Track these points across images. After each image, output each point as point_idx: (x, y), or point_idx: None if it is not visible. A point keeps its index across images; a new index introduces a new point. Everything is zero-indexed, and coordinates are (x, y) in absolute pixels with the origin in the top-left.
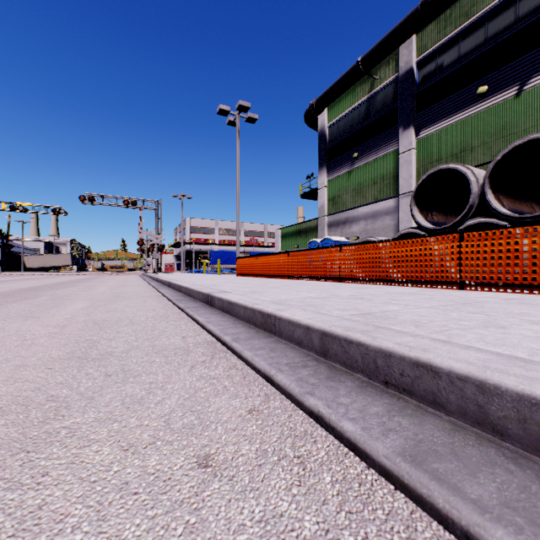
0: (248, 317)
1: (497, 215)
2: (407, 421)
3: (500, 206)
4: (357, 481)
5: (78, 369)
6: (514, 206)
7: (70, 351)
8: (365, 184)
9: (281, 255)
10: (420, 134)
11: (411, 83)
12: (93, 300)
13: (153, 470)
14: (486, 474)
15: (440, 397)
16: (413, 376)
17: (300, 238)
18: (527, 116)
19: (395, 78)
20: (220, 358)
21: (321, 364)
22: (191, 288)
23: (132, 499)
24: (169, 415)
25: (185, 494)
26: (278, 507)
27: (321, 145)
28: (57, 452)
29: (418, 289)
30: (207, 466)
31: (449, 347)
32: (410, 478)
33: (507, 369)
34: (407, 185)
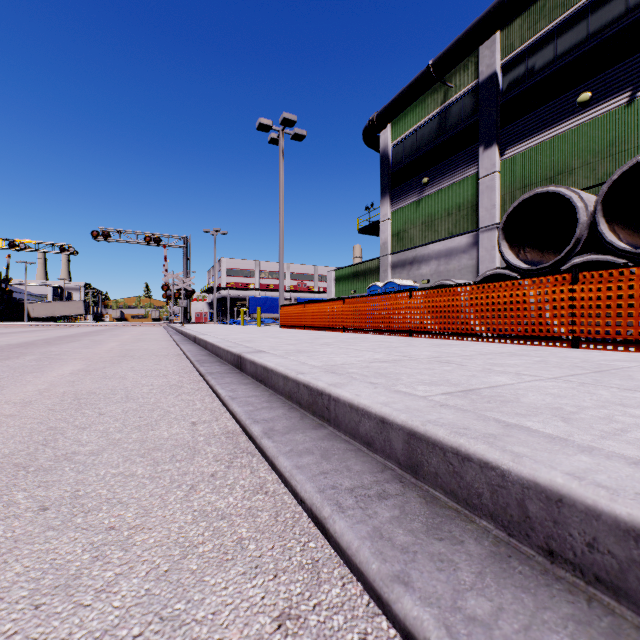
0: (289, 392)
1: (613, 251)
2: None
3: (616, 239)
4: None
5: None
6: (632, 239)
7: (10, 451)
8: (437, 215)
9: (335, 302)
10: (506, 154)
11: (494, 92)
12: (91, 361)
13: None
14: None
15: None
16: (623, 558)
17: (358, 282)
18: None
19: (474, 86)
20: (241, 466)
21: (409, 489)
22: (219, 346)
23: None
24: (111, 634)
25: None
26: None
27: (383, 169)
28: None
29: (517, 347)
30: None
31: None
32: None
33: None
34: (490, 216)
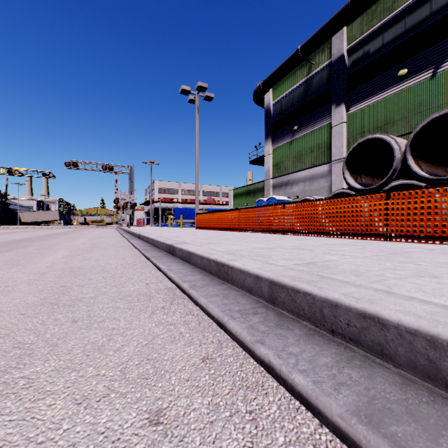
0: (204, 266)
1: (417, 177)
2: (357, 373)
3: (419, 170)
4: (311, 442)
5: (48, 315)
6: (431, 170)
7: (44, 297)
8: (304, 152)
9: (233, 211)
10: (350, 110)
11: (342, 68)
12: (73, 250)
13: (103, 428)
14: None
15: (387, 349)
16: (359, 327)
17: (249, 197)
18: (441, 95)
19: (329, 63)
20: (178, 304)
21: (269, 310)
22: (157, 240)
23: None
24: (126, 364)
25: None
26: None
27: (266, 120)
28: (10, 406)
29: (351, 241)
30: (158, 423)
31: (393, 298)
32: (368, 444)
33: None
34: (339, 152)
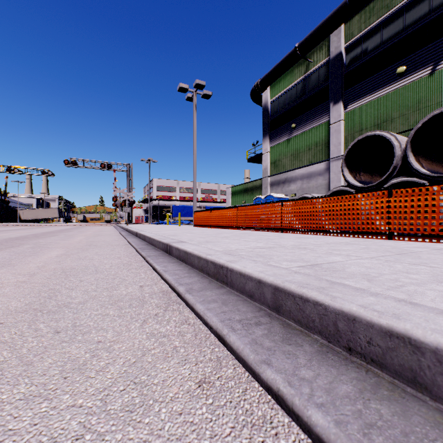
0: (202, 267)
1: (418, 175)
2: (388, 409)
3: (420, 167)
4: None
5: (29, 324)
6: (431, 167)
7: (29, 302)
8: (301, 150)
9: (231, 209)
10: (348, 108)
11: (340, 65)
12: (68, 249)
13: None
14: None
15: (422, 377)
16: (384, 347)
17: (247, 195)
18: (440, 92)
19: (326, 61)
20: (173, 310)
21: (274, 320)
22: (154, 238)
23: None
24: (108, 389)
25: None
26: None
27: (264, 118)
28: None
29: (352, 239)
30: None
31: (421, 311)
32: None
33: None
34: (337, 150)
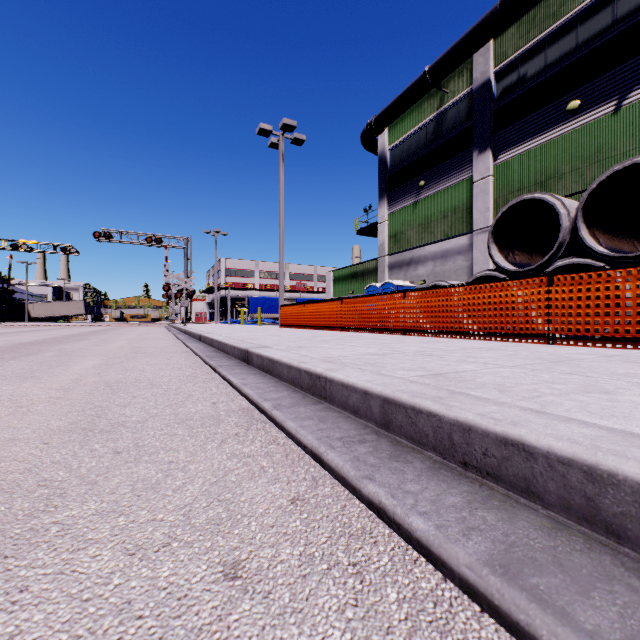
0: (293, 378)
1: (592, 255)
2: (494, 516)
3: (596, 243)
4: (431, 599)
5: (81, 445)
6: (612, 243)
7: (73, 421)
8: (434, 218)
9: (333, 302)
10: (499, 158)
11: (488, 98)
12: (107, 357)
13: (165, 583)
14: (602, 593)
15: (535, 485)
16: (499, 457)
17: (356, 282)
18: (627, 137)
19: (469, 92)
20: (258, 429)
21: (382, 438)
22: (225, 343)
23: (135, 626)
24: (190, 506)
25: (205, 618)
26: (327, 638)
27: (380, 172)
28: (43, 558)
29: (498, 344)
30: (235, 577)
31: (545, 419)
32: (502, 598)
33: (623, 450)
34: (484, 219)
